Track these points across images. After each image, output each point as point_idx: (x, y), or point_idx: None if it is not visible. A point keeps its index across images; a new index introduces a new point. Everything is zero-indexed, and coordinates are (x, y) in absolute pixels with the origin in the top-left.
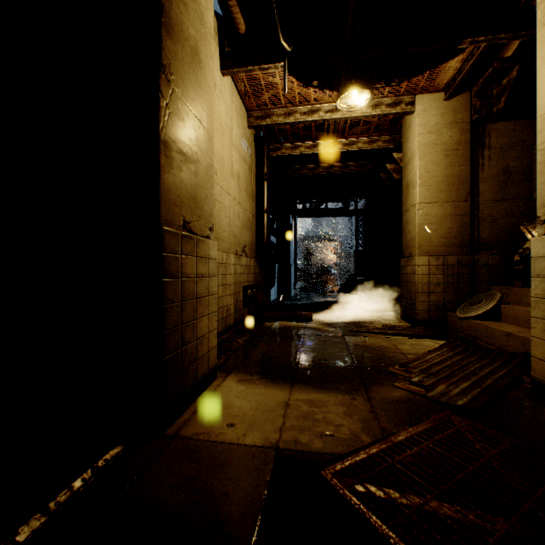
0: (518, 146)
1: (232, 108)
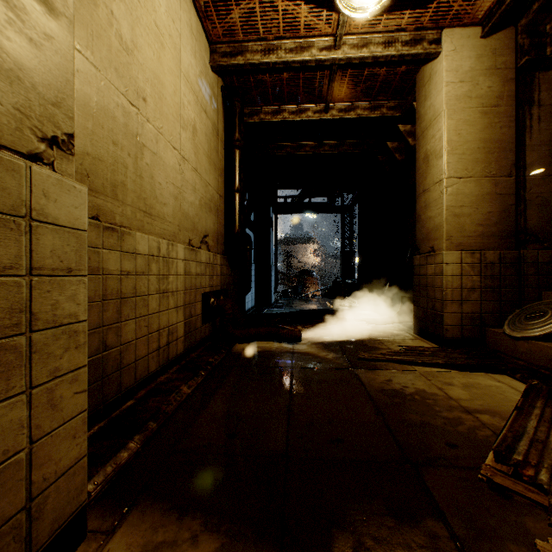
0: None
1: (181, 17)
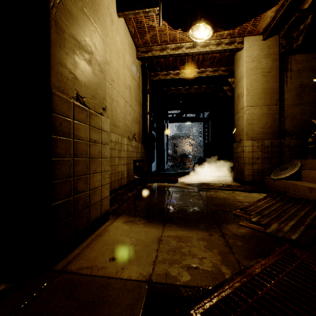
0: (309, 70)
1: (125, 42)
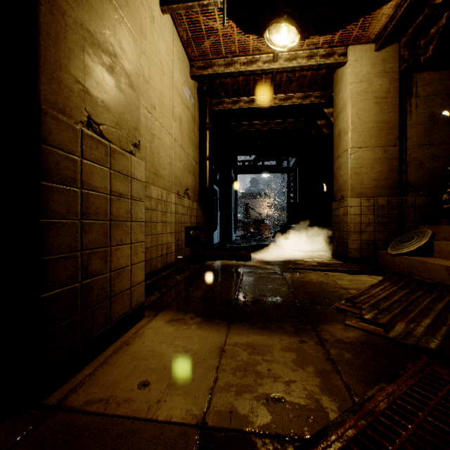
0: (442, 95)
1: (173, 51)
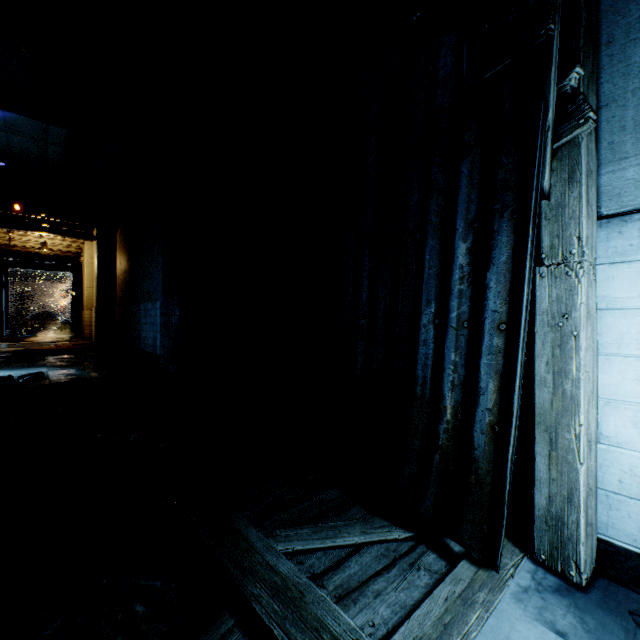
0: None
1: None
